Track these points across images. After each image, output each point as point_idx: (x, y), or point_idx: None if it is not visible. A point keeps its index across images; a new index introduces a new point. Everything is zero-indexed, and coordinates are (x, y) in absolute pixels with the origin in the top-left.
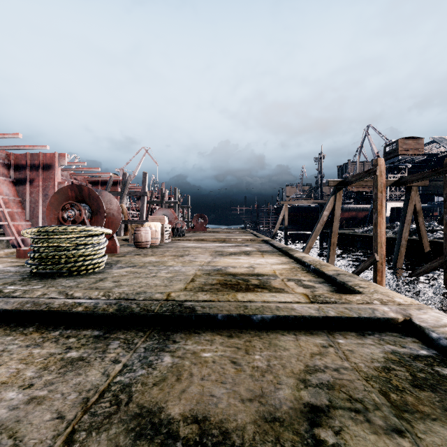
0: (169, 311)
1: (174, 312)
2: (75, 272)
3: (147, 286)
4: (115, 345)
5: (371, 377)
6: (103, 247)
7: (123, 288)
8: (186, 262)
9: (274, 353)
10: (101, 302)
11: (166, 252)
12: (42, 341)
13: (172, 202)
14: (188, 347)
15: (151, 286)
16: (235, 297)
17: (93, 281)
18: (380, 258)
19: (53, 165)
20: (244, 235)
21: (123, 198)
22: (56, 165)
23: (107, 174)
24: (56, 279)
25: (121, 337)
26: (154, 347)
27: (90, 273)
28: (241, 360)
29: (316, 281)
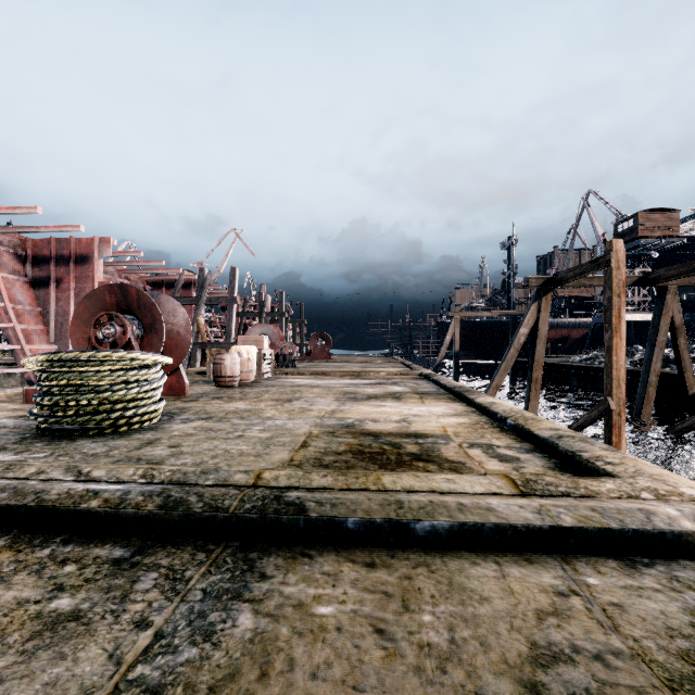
0: (256, 510)
1: (265, 513)
2: (108, 429)
3: (226, 456)
4: (148, 582)
5: (681, 680)
6: (159, 386)
7: (185, 459)
8: (295, 412)
9: (460, 608)
10: (135, 491)
11: (264, 394)
12: (13, 570)
13: (276, 314)
14: (289, 590)
15: (232, 454)
16: (380, 481)
17: (135, 446)
18: (616, 405)
19: (91, 256)
20: (389, 366)
21: (200, 307)
22: (96, 257)
23: (176, 270)
24: (76, 440)
25: (163, 564)
26: (223, 589)
27: (134, 430)
28: (394, 625)
29: (519, 449)
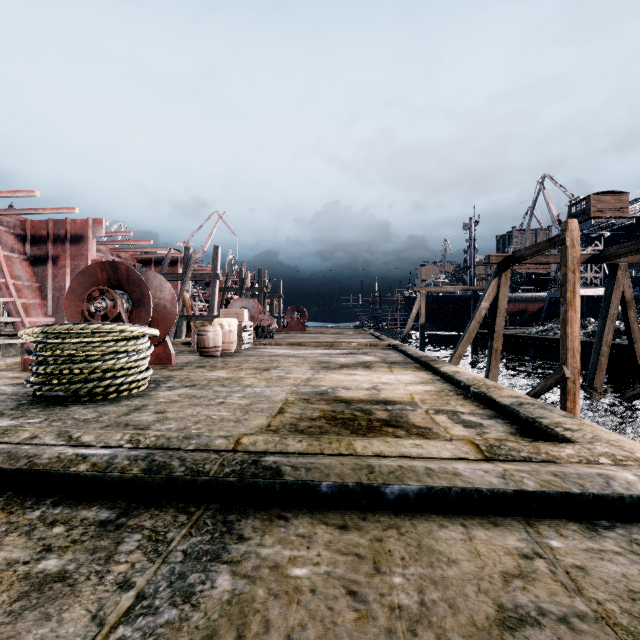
0: (235, 474)
1: (243, 477)
2: (99, 396)
3: (208, 421)
4: (132, 544)
5: None
6: (146, 356)
7: (169, 425)
8: (272, 380)
9: (429, 570)
10: (121, 455)
11: (244, 363)
12: (4, 531)
13: (255, 289)
14: (266, 552)
15: (213, 420)
16: (351, 446)
17: (124, 412)
18: (571, 374)
19: (85, 236)
20: (360, 337)
21: (186, 283)
22: (90, 237)
23: (163, 249)
24: (69, 406)
25: (147, 526)
26: (202, 550)
27: (123, 397)
28: (366, 586)
29: (482, 415)
